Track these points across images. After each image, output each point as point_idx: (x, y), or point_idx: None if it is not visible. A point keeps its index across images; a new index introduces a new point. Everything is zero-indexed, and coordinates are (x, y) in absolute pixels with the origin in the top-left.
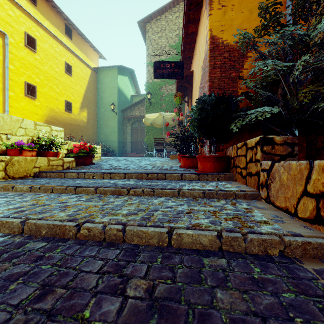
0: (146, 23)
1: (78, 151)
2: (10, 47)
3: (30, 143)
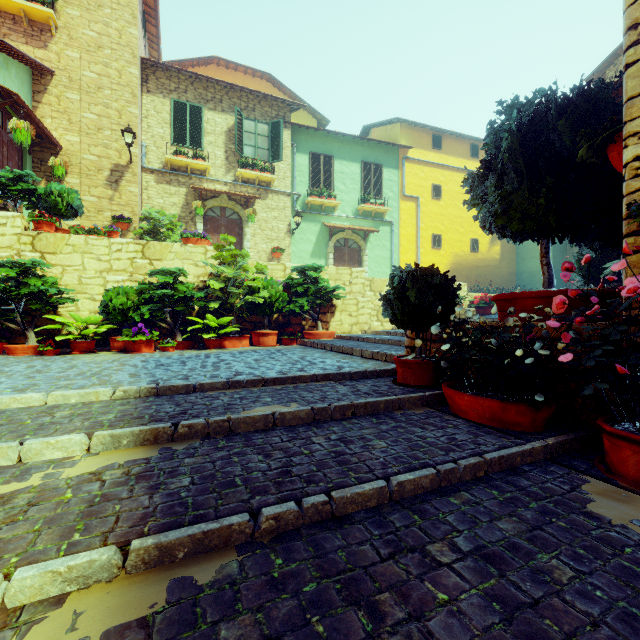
0: (604, 69)
1: (478, 302)
2: (421, 207)
3: None
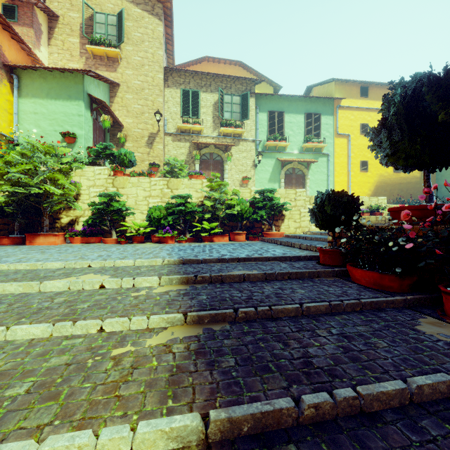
0: None
1: None
2: (351, 141)
3: (367, 209)
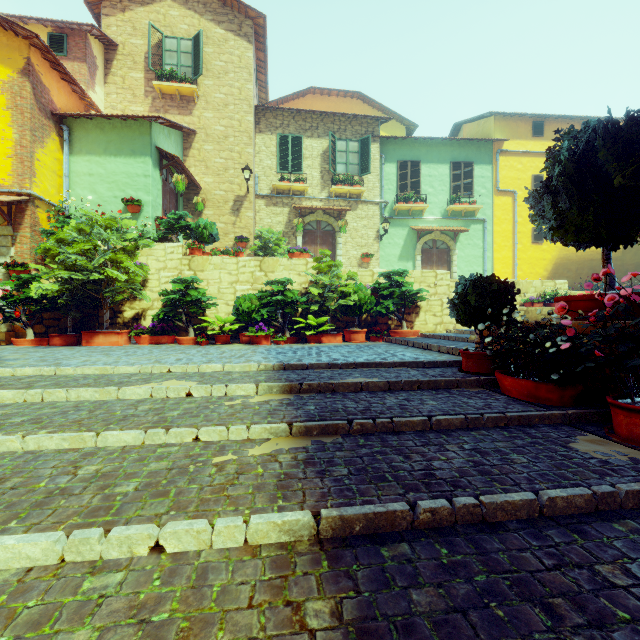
0: None
1: None
2: (518, 201)
3: (538, 298)
